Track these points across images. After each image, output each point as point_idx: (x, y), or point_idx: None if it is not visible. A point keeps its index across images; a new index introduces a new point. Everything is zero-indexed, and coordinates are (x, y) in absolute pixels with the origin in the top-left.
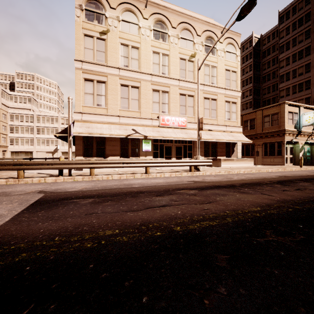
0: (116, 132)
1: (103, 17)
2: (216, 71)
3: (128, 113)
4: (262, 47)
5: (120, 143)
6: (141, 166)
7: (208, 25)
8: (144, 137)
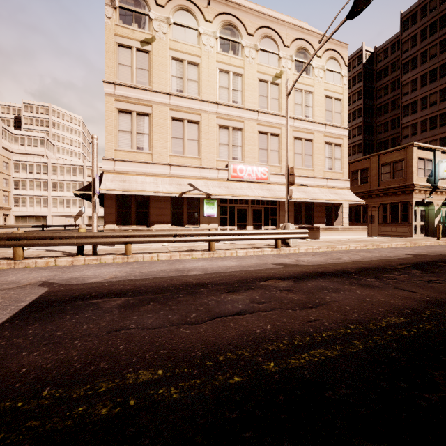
0: (165, 188)
1: (146, 19)
2: (311, 99)
3: (182, 160)
4: (377, 65)
5: (172, 204)
6: (201, 240)
7: (300, 31)
8: (206, 196)
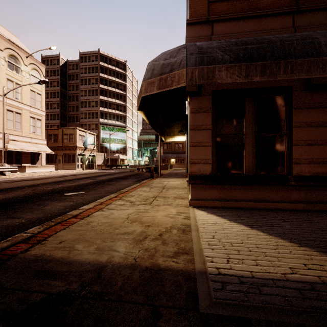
0: None
1: None
2: (20, 89)
3: None
4: (69, 70)
5: None
6: None
7: (12, 45)
8: None
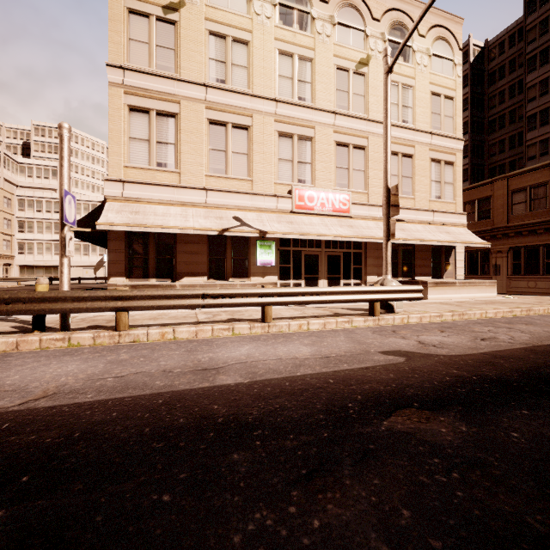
0: (198, 222)
1: None
2: (411, 97)
3: (225, 182)
4: (489, 64)
5: (209, 248)
6: (250, 304)
7: None
8: (260, 234)
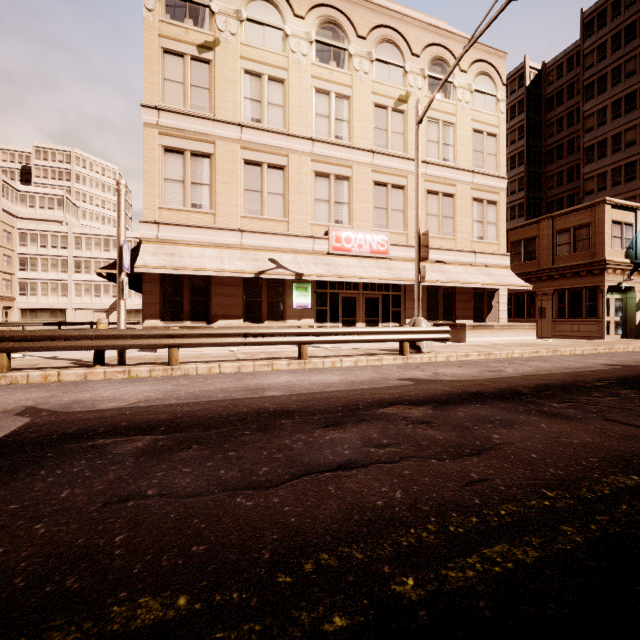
0: (234, 265)
1: (205, 13)
2: (452, 134)
3: (260, 223)
4: (546, 88)
5: (244, 290)
6: (287, 342)
7: (435, 33)
8: (296, 277)
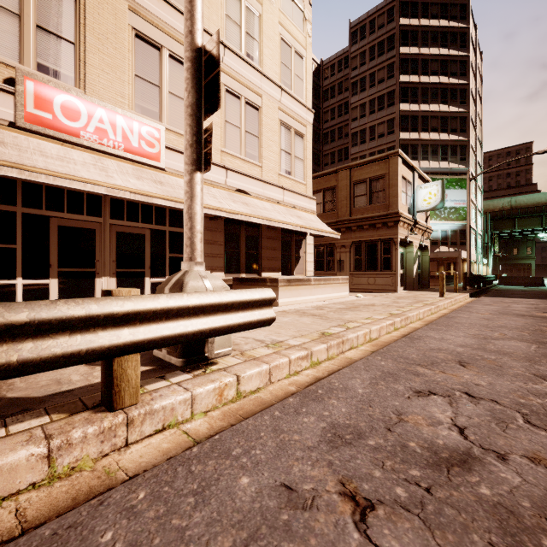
0: None
1: None
2: (258, 27)
3: None
4: (323, 82)
5: None
6: None
7: None
8: None
